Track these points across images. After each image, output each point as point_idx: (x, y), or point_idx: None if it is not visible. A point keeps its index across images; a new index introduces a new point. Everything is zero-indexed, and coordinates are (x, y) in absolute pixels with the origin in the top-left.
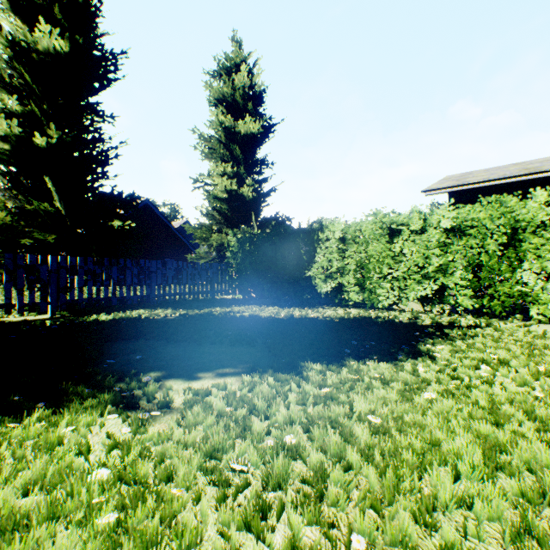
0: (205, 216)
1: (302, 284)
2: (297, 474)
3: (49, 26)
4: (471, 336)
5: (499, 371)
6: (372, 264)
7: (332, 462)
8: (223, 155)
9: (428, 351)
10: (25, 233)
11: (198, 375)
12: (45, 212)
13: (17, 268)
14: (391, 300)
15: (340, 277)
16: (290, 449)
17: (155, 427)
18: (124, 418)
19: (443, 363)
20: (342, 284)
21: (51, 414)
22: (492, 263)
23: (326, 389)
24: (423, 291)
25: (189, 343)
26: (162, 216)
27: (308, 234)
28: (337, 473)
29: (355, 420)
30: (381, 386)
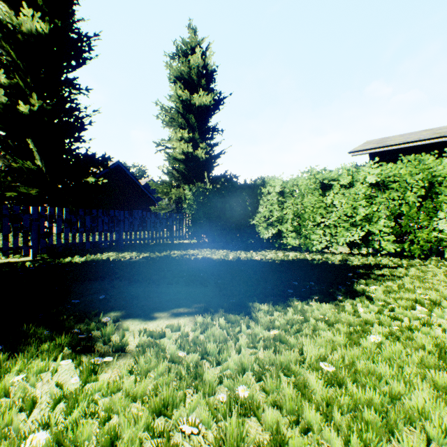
0: (166, 174)
1: (247, 231)
2: (253, 439)
3: (31, 10)
4: (398, 277)
5: (434, 312)
6: (307, 213)
7: (289, 422)
8: (180, 124)
9: (363, 292)
10: (11, 187)
11: (155, 315)
12: (29, 170)
13: (2, 217)
14: (323, 244)
15: (280, 224)
16: (243, 405)
17: (104, 376)
18: (77, 364)
19: (380, 303)
20: (281, 230)
21: (2, 361)
22: (412, 213)
23: (275, 332)
24: (351, 237)
25: (148, 283)
26: (131, 175)
27: (252, 188)
28: (297, 440)
29: (306, 367)
30: (326, 328)
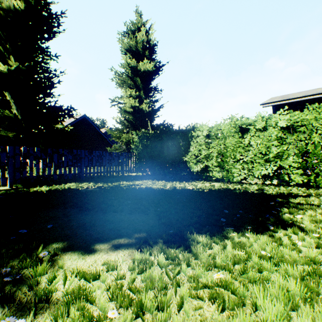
0: (119, 123)
1: (181, 166)
2: None
3: None
4: (314, 205)
5: None
6: (229, 152)
7: None
8: (129, 85)
9: (292, 221)
10: None
11: (95, 246)
12: (9, 117)
13: None
14: (242, 176)
15: (206, 161)
16: None
17: None
18: None
19: (315, 235)
20: (208, 165)
21: None
22: (316, 151)
23: (219, 275)
24: (265, 171)
25: (96, 211)
26: (94, 125)
27: (184, 133)
28: None
29: None
30: (273, 268)
